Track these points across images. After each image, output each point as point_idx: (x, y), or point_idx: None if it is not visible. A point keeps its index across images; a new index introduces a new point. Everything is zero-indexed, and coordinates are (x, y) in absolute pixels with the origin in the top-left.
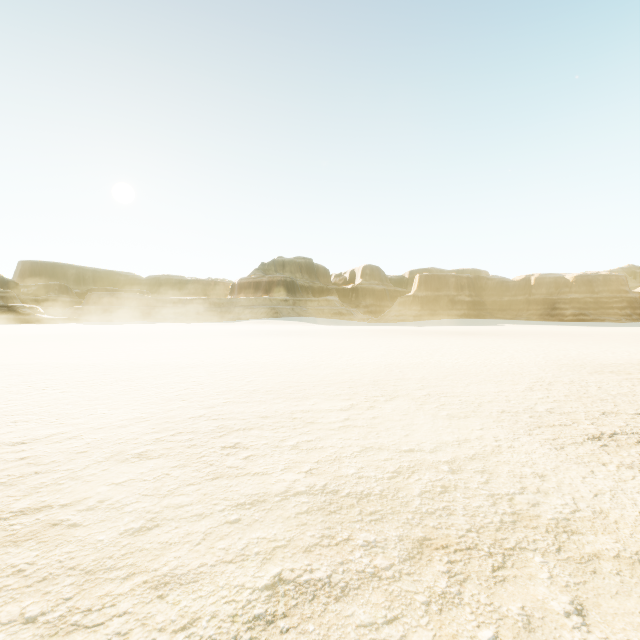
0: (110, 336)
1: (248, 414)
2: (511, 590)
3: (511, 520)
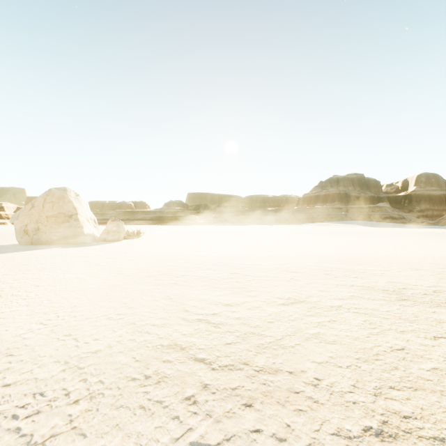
0: (236, 232)
1: (330, 267)
2: (433, 309)
3: None
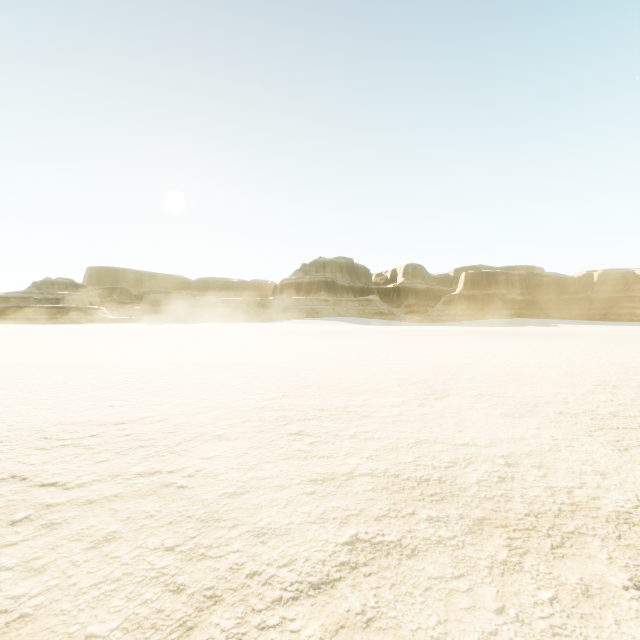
0: (167, 335)
1: (306, 407)
2: (570, 565)
3: (570, 509)
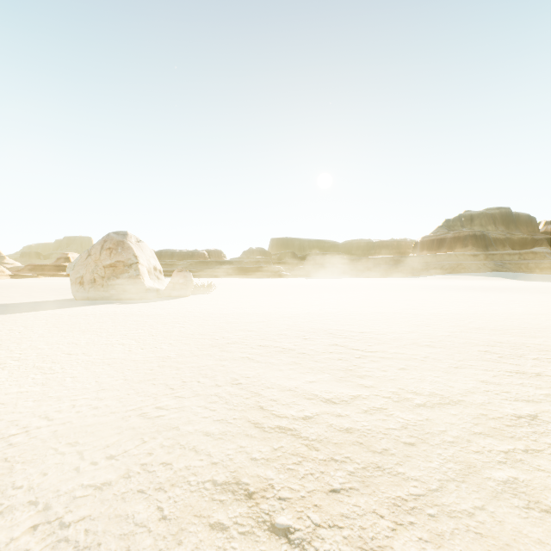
0: (332, 287)
1: (484, 339)
2: None
3: None
